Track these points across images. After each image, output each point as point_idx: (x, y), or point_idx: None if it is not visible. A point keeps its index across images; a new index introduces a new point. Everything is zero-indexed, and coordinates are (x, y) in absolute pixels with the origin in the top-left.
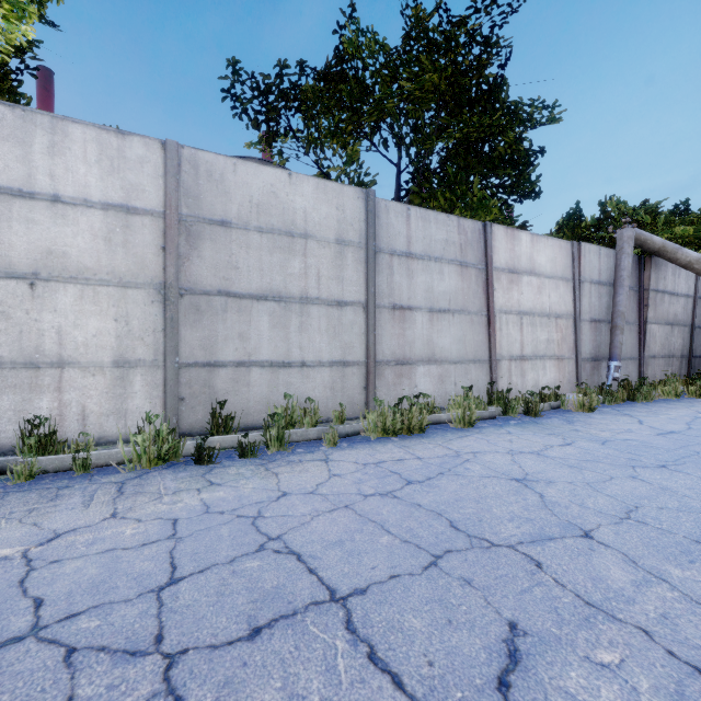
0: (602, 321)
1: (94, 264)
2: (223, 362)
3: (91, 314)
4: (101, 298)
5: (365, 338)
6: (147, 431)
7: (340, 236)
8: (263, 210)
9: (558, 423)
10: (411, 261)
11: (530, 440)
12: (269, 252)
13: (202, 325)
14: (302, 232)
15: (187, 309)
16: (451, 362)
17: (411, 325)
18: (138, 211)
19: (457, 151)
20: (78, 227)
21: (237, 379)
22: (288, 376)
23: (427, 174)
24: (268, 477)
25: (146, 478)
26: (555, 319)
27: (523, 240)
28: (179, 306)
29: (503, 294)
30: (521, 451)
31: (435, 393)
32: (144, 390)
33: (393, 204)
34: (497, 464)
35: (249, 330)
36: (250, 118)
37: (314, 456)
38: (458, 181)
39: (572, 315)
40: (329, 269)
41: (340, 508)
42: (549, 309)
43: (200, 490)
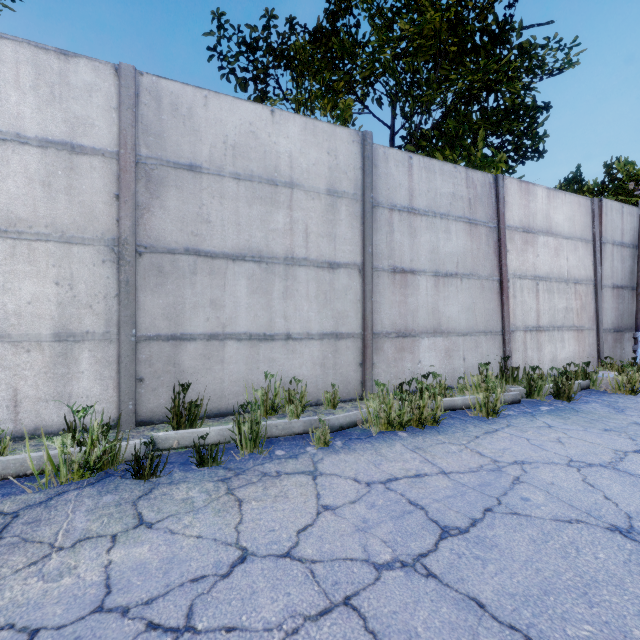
0: (625, 287)
1: (29, 214)
2: (192, 334)
3: (25, 276)
4: (38, 256)
5: (361, 306)
6: (96, 418)
7: (331, 185)
8: (240, 153)
9: (603, 411)
10: (413, 217)
11: (587, 441)
12: (248, 203)
13: (165, 290)
14: (287, 180)
15: (147, 270)
16: (460, 333)
17: (413, 291)
18: (85, 151)
19: (456, 107)
20: (8, 168)
21: (208, 355)
22: (270, 351)
23: (425, 131)
24: (227, 508)
25: (53, 505)
26: (574, 285)
27: (538, 195)
28: (136, 266)
29: (517, 256)
30: (588, 463)
31: (441, 370)
32: (92, 369)
33: (393, 151)
34: (568, 491)
35: (223, 296)
36: (237, 79)
37: (298, 464)
38: (460, 135)
39: (592, 281)
40: (318, 225)
41: (335, 609)
42: (567, 273)
43: (116, 539)
